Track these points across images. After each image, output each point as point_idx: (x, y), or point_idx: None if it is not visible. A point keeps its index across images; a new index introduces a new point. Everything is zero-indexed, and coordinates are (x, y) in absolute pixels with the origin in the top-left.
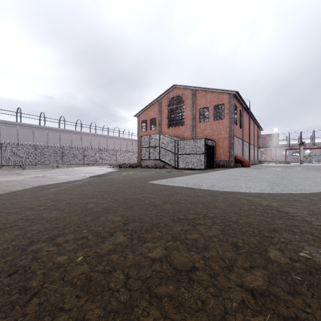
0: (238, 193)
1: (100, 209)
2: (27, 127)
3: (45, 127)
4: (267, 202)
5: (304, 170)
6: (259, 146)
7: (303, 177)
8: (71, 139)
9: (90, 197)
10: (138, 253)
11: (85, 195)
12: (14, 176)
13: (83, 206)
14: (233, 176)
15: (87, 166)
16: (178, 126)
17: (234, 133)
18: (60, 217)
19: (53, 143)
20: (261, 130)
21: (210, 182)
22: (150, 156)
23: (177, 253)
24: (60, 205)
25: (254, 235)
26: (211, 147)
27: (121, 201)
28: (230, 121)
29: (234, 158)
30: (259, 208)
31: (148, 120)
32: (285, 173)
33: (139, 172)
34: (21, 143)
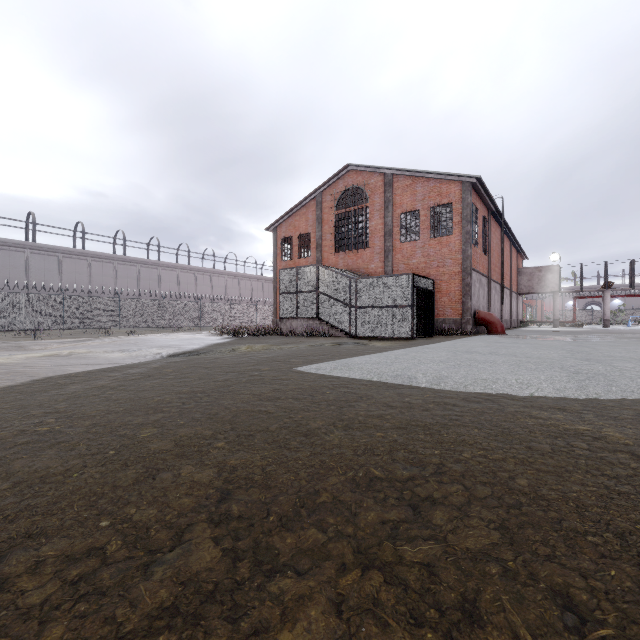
0: (506, 398)
1: (167, 446)
2: (47, 253)
3: (85, 253)
4: (591, 428)
5: (622, 340)
6: (519, 292)
7: (633, 357)
8: (138, 277)
9: (153, 408)
10: (248, 627)
11: (142, 404)
12: (7, 355)
13: (127, 435)
14: (479, 355)
15: (169, 331)
16: (356, 250)
17: (473, 264)
18: (56, 471)
19: (101, 285)
20: (524, 258)
21: (432, 370)
22: (299, 312)
23: (376, 632)
24: (72, 433)
25: (611, 556)
26: (425, 293)
27: (225, 420)
28: (465, 238)
29: (472, 316)
30: (578, 446)
31: (295, 238)
32: (587, 347)
33: (274, 346)
34: (33, 285)
